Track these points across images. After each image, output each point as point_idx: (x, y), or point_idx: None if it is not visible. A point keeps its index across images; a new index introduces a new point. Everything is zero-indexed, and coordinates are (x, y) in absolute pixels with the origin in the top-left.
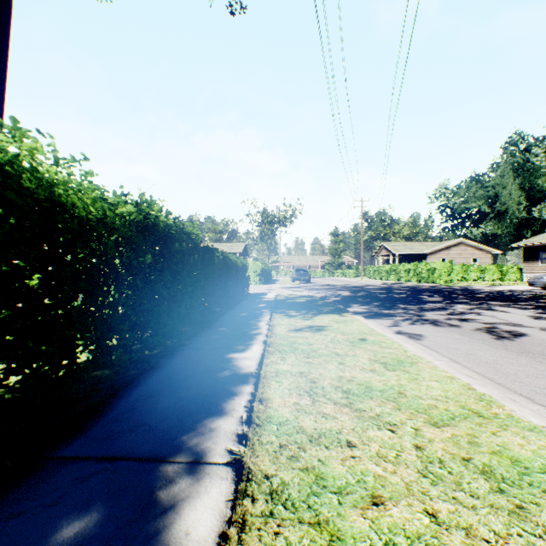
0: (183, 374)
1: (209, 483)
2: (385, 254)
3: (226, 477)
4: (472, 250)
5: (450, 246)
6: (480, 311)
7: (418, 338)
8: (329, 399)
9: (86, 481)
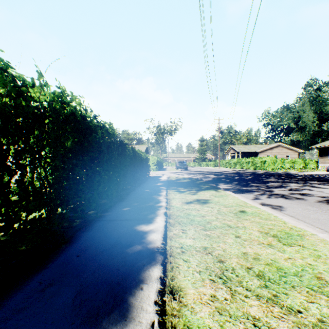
0: (93, 250)
1: None
2: (232, 152)
3: None
4: (286, 150)
5: (272, 148)
6: (310, 188)
7: (281, 209)
8: (248, 290)
9: None
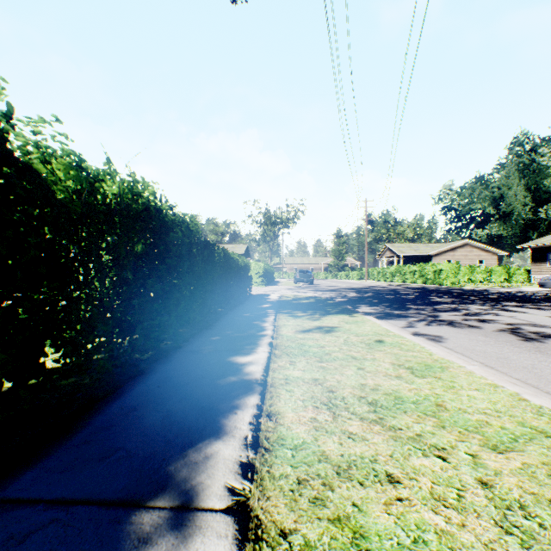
0: (176, 381)
1: (200, 544)
2: (389, 256)
3: (225, 534)
4: (478, 251)
5: (455, 248)
6: (497, 312)
7: (438, 340)
8: (354, 414)
9: (23, 542)
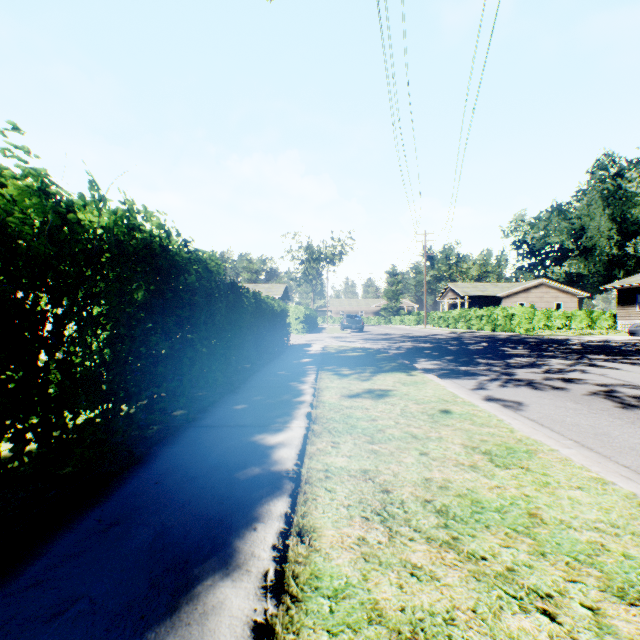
0: (181, 474)
1: None
2: (451, 298)
3: None
4: (555, 293)
5: (529, 288)
6: (585, 368)
7: (518, 407)
8: (417, 530)
9: None
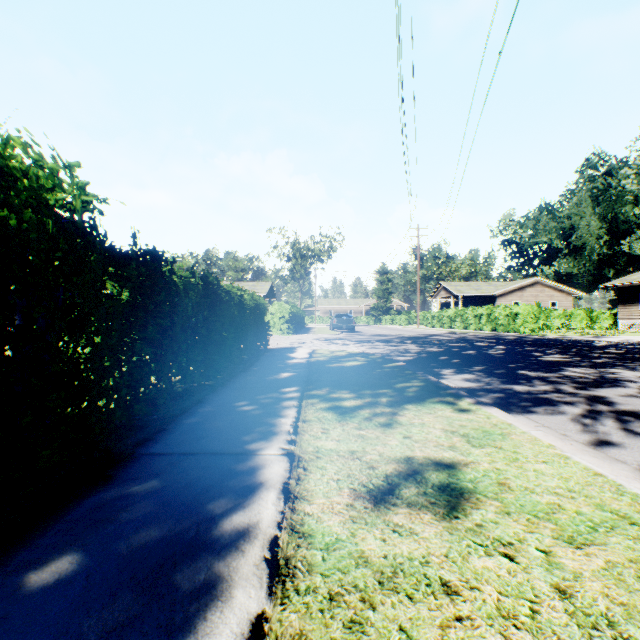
0: None
1: None
2: (444, 296)
3: None
4: (550, 291)
5: (523, 287)
6: None
7: None
8: None
9: None
